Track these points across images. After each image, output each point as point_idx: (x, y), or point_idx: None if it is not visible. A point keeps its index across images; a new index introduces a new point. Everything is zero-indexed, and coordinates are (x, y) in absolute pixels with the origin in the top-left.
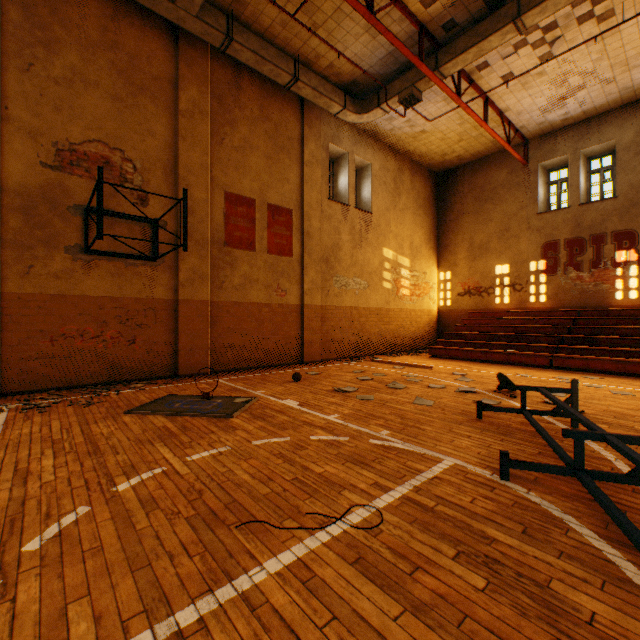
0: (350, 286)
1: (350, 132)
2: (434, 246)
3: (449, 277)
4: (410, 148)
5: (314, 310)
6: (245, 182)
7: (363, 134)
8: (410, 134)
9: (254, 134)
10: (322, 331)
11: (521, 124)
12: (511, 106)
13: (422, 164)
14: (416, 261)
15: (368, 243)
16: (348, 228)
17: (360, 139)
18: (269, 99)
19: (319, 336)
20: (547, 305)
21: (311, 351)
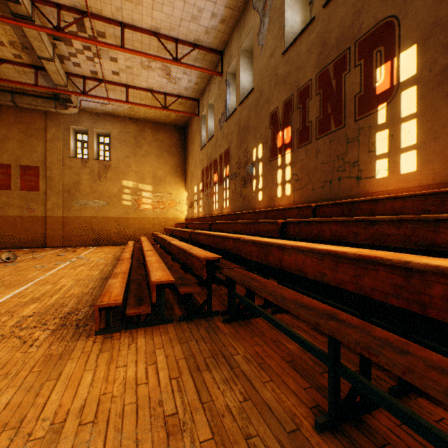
0: (90, 205)
1: (90, 116)
2: (182, 175)
3: (187, 195)
4: (142, 116)
5: (56, 219)
6: (5, 156)
7: (103, 115)
8: (127, 110)
9: (11, 132)
10: (65, 230)
11: (176, 92)
12: (149, 85)
13: (166, 123)
14: (160, 186)
15: (108, 179)
16: (88, 172)
17: (100, 119)
18: (22, 112)
19: (60, 233)
20: (202, 214)
21: (53, 241)
